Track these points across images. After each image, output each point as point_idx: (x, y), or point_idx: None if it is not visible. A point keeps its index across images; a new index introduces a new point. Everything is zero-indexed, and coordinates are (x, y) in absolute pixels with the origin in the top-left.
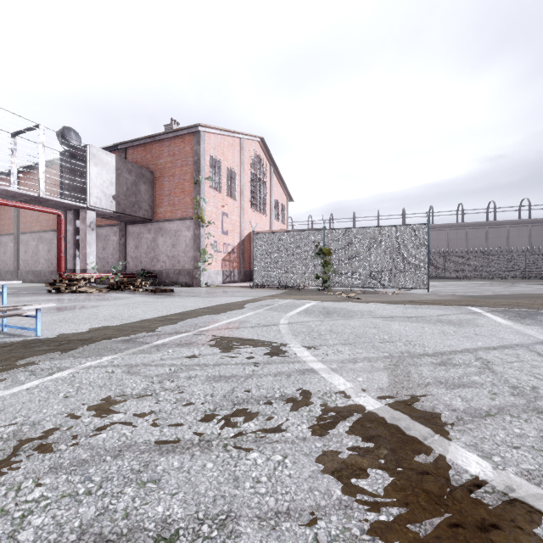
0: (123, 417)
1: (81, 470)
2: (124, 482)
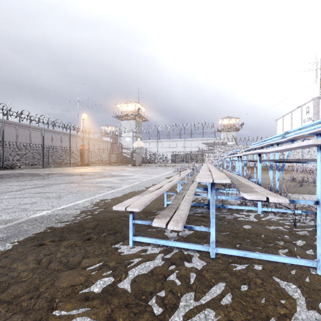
0: (33, 200)
1: (42, 195)
2: (35, 195)
